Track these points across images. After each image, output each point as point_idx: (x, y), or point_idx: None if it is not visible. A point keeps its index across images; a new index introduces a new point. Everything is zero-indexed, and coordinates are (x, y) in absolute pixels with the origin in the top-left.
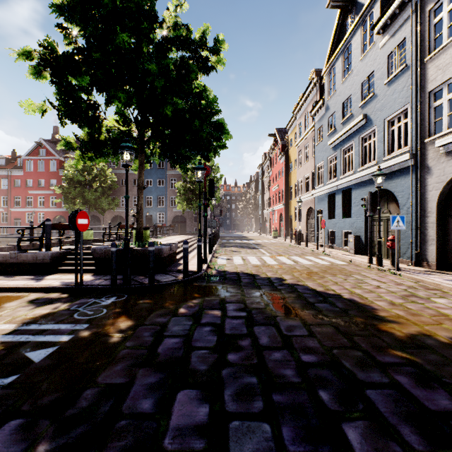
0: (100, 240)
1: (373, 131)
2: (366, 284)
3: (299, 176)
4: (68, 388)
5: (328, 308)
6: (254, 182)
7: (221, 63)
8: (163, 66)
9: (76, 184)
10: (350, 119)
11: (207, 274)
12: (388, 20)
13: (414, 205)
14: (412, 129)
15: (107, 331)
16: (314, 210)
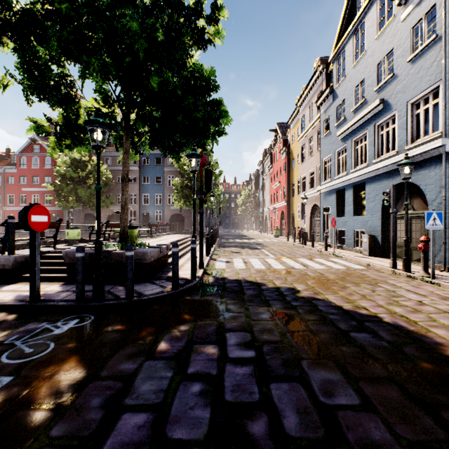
0: (88, 240)
1: (391, 117)
2: (402, 298)
3: (303, 172)
4: None
5: (370, 341)
6: (254, 180)
7: (219, 35)
8: (147, 25)
9: (69, 181)
10: (363, 106)
11: (202, 283)
12: None
13: (447, 200)
14: (445, 110)
15: (34, 394)
16: (320, 207)
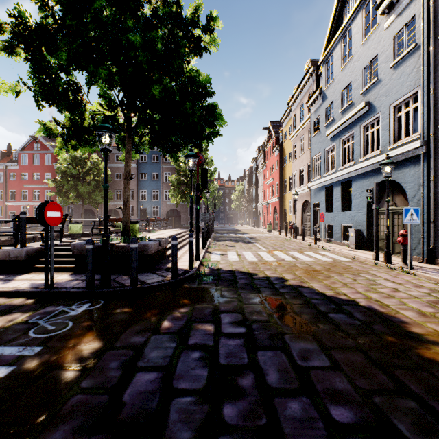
0: (90, 234)
1: (376, 119)
2: (380, 286)
3: (294, 169)
4: None
5: (345, 320)
6: (248, 176)
7: (215, 43)
8: (149, 38)
9: (69, 178)
10: (350, 108)
11: (199, 273)
12: None
13: (425, 197)
14: (423, 114)
15: (63, 359)
16: (310, 203)
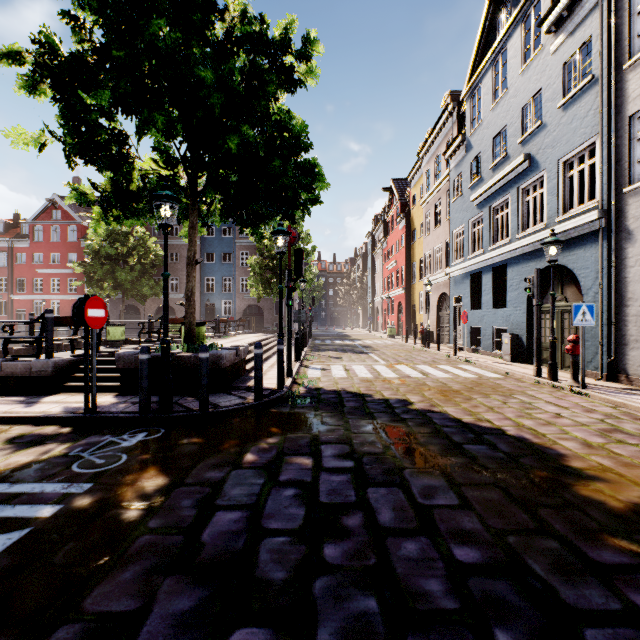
0: (136, 341)
1: (539, 179)
2: (538, 410)
3: (427, 248)
4: (25, 623)
5: (485, 453)
6: (361, 257)
7: (313, 75)
8: (223, 73)
9: (104, 260)
10: (504, 162)
11: (291, 393)
12: (565, 11)
13: (605, 289)
14: (602, 173)
15: (121, 497)
16: (449, 296)
